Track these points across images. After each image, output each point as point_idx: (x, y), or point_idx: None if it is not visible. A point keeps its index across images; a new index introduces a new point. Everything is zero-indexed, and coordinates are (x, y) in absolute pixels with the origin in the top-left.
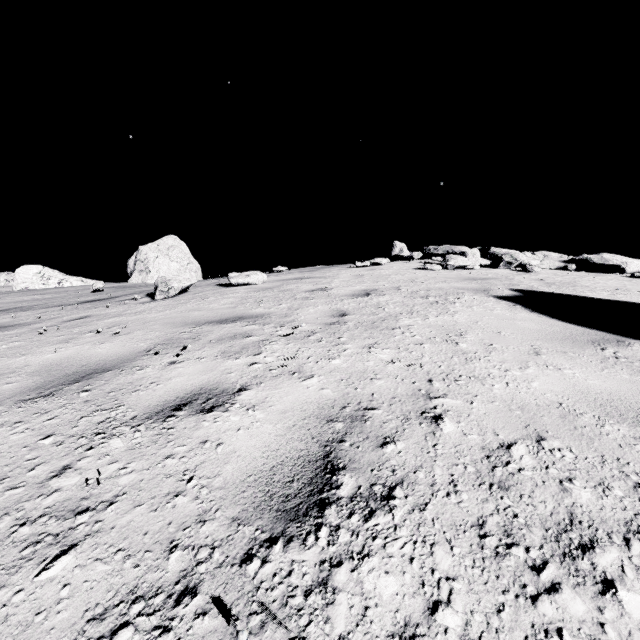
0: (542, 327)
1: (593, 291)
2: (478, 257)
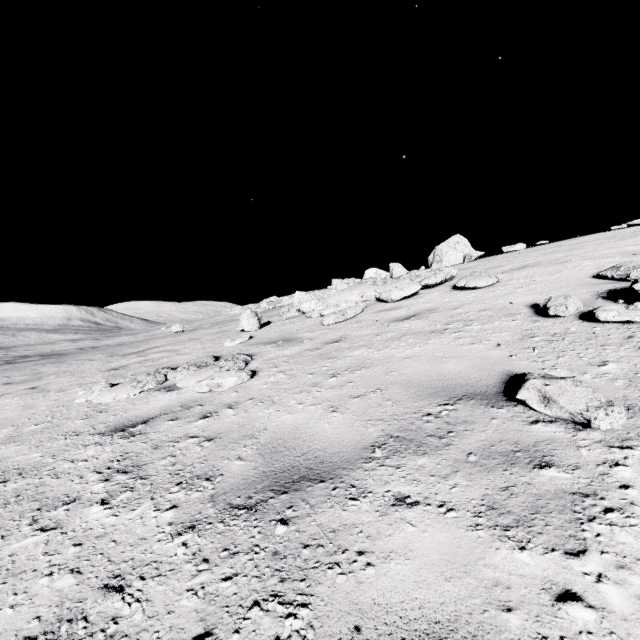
0: None
1: None
2: None
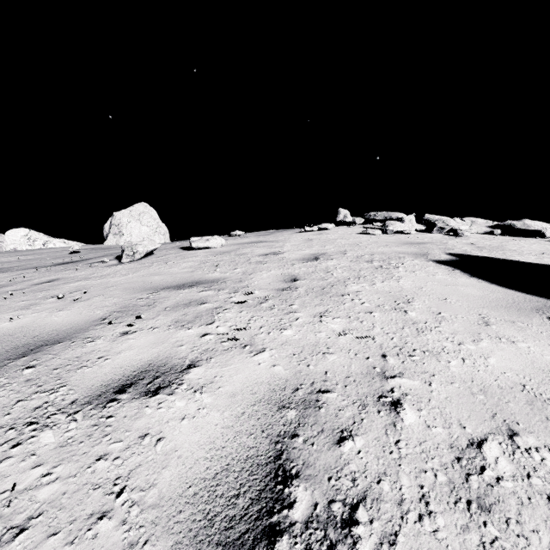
0: (484, 293)
1: (521, 255)
2: (414, 223)
